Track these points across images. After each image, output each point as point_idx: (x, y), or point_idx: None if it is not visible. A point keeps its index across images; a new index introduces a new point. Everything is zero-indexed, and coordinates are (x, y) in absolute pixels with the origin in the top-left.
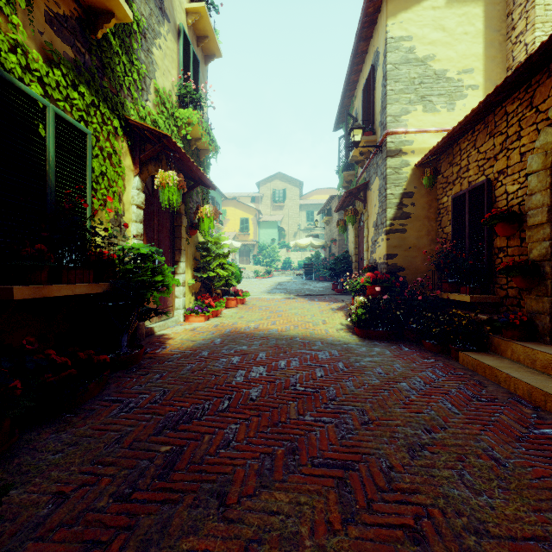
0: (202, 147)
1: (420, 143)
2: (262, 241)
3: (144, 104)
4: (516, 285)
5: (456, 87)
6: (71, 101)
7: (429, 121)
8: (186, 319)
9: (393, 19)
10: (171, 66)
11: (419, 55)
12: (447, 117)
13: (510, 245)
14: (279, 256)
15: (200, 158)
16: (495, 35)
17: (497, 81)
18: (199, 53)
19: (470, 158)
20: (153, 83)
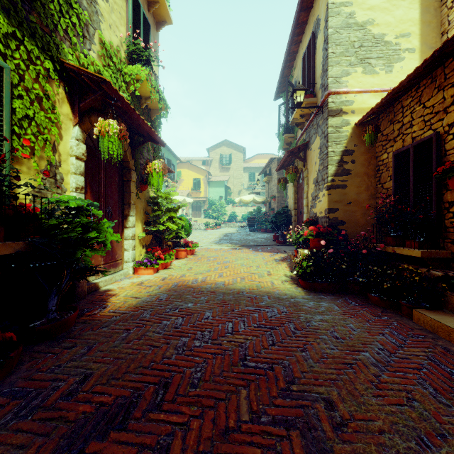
0: (152, 107)
1: (360, 103)
2: (211, 197)
3: (86, 53)
4: None
5: (394, 50)
6: None
7: (369, 82)
8: (135, 272)
9: None
10: (119, 22)
11: (359, 20)
12: (385, 79)
13: None
14: (225, 210)
15: (151, 117)
16: (430, 1)
17: (432, 45)
18: (150, 18)
19: (414, 114)
20: (98, 34)
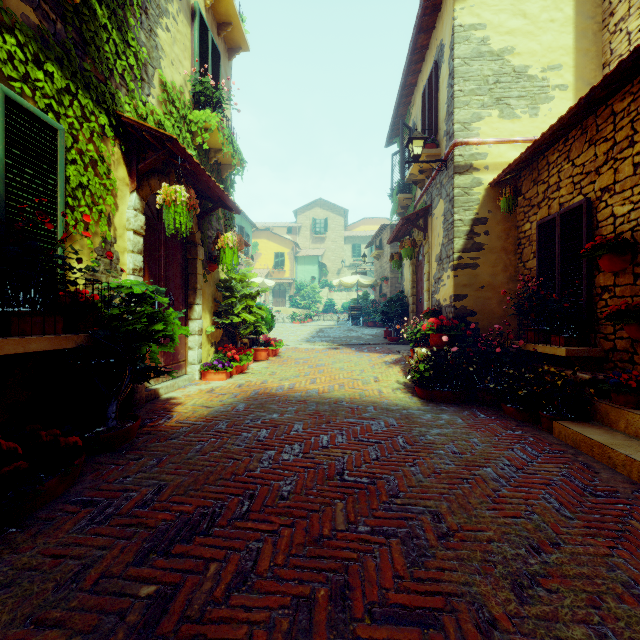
0: (224, 161)
1: (495, 157)
2: (300, 279)
3: (145, 100)
4: (629, 335)
5: (540, 87)
6: (33, 83)
7: (507, 129)
8: (203, 377)
9: (462, 2)
10: (182, 56)
11: (494, 47)
12: (528, 125)
13: (618, 283)
14: (319, 297)
15: (222, 175)
16: (588, 23)
17: (590, 80)
18: (221, 44)
19: (562, 173)
20: (158, 74)
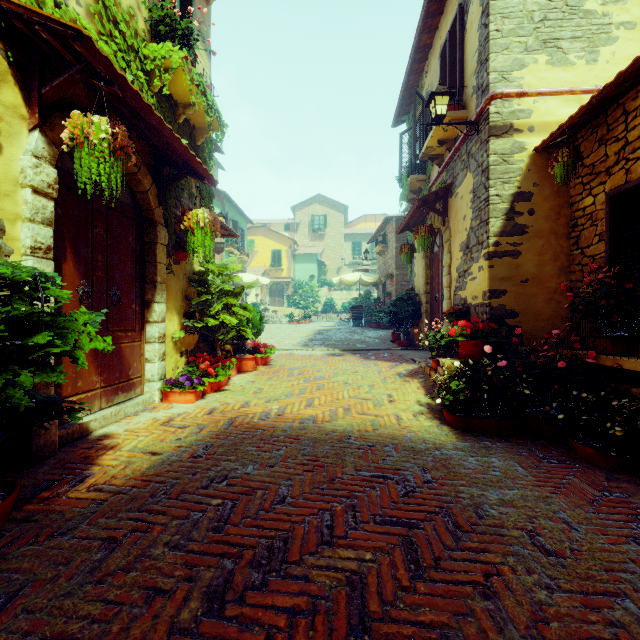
0: (198, 124)
1: (542, 115)
2: (298, 278)
3: None
4: None
5: (600, 25)
6: None
7: (558, 79)
8: (164, 398)
9: None
10: None
11: None
12: (585, 73)
13: None
14: (318, 296)
15: (196, 141)
16: None
17: None
18: None
19: None
20: None
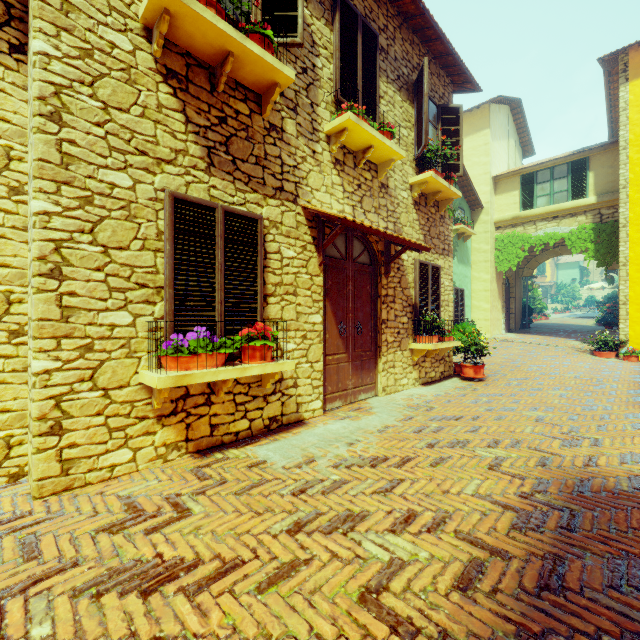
0: None
1: None
2: (560, 281)
3: None
4: None
5: None
6: None
7: None
8: None
9: None
10: None
11: None
12: None
13: None
14: (579, 295)
15: None
16: None
17: None
18: None
19: None
20: None
